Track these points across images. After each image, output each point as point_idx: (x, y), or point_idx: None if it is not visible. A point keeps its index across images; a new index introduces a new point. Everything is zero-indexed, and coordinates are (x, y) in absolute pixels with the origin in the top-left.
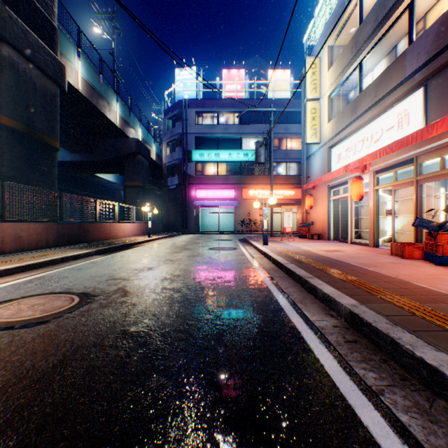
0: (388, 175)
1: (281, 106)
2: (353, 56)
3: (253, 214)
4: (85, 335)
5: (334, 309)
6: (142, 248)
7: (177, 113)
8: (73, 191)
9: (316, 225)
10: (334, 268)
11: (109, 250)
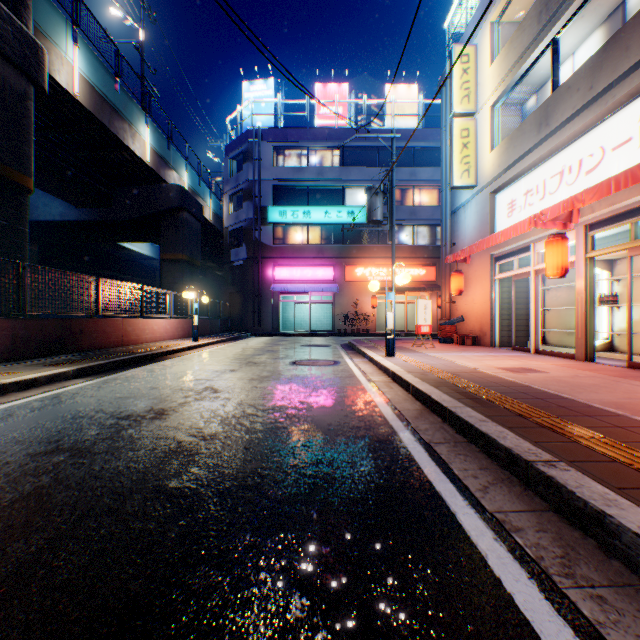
0: (602, 235)
1: (405, 138)
2: (543, 26)
3: (362, 305)
4: None
5: None
6: (174, 362)
7: (245, 149)
8: (92, 271)
9: (469, 322)
10: (576, 422)
11: (109, 368)
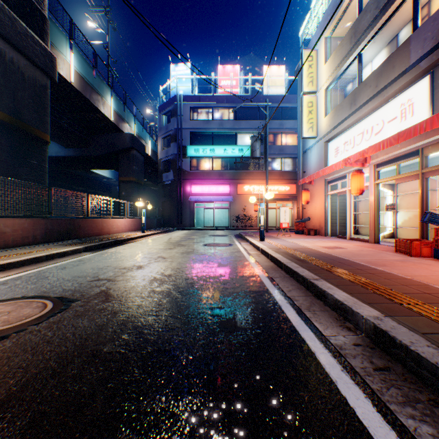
0: (388, 169)
1: (276, 101)
2: (352, 46)
3: (248, 210)
4: (45, 359)
5: (351, 321)
6: (134, 245)
7: (172, 109)
8: (70, 187)
9: (313, 221)
10: (340, 267)
11: (100, 247)
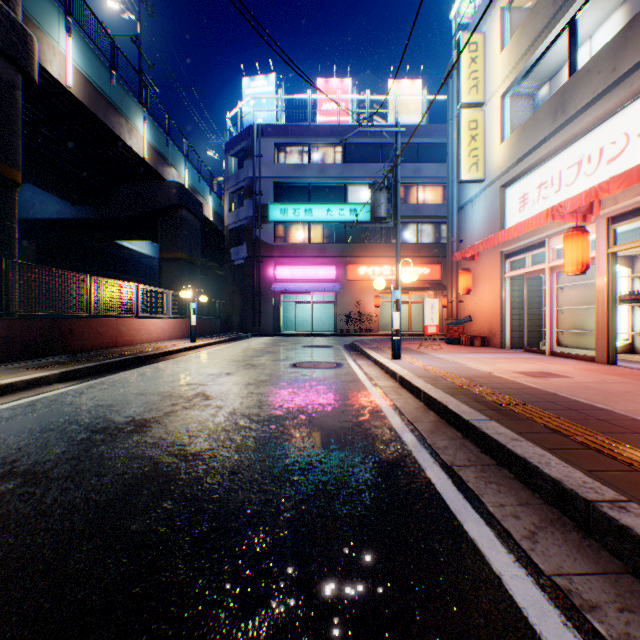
0: (622, 229)
1: (409, 134)
2: (559, 8)
3: (365, 304)
4: None
5: None
6: (167, 365)
7: (245, 146)
8: (93, 271)
9: (477, 322)
10: (627, 442)
11: (97, 371)
